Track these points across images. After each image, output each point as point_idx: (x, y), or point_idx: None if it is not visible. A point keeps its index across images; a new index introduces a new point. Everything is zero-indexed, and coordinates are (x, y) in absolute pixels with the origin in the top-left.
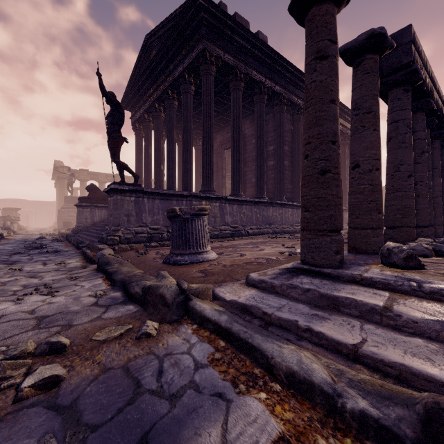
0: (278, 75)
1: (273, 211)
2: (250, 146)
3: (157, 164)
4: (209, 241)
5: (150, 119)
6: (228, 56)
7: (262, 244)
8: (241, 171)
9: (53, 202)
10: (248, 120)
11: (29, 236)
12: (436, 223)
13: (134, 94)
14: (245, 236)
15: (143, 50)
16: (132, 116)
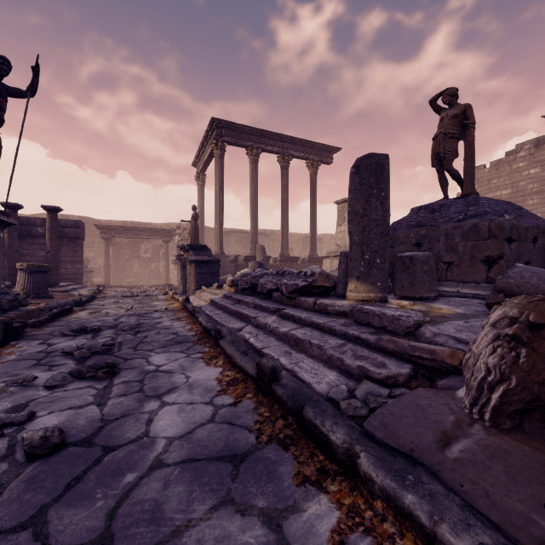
0: None
1: None
2: None
3: None
4: None
5: None
6: None
7: None
8: None
9: None
10: None
11: None
12: None
13: None
14: None
15: None
16: None
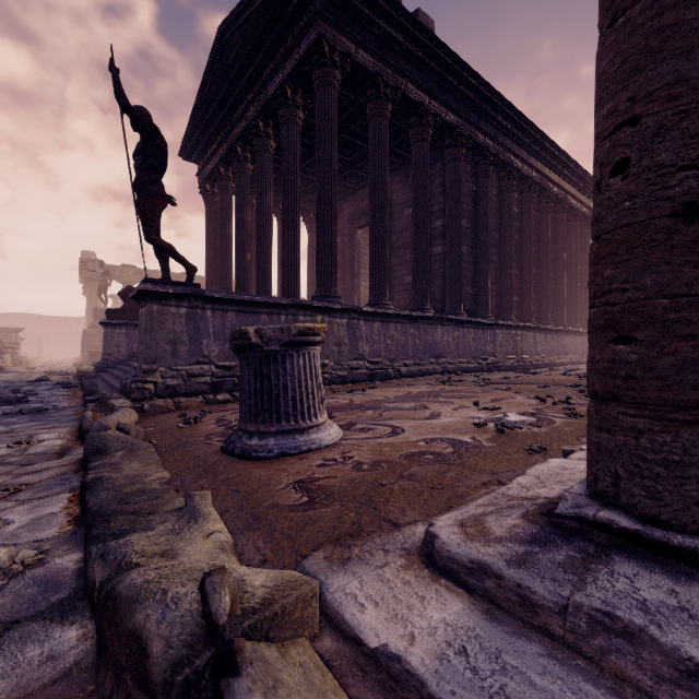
0: (452, 94)
1: (443, 333)
2: (400, 221)
3: (240, 252)
4: (329, 390)
5: (229, 175)
6: (364, 54)
7: (432, 400)
8: (386, 261)
9: (82, 318)
10: (397, 176)
11: (25, 375)
12: None
13: (202, 131)
14: (395, 378)
15: (216, 54)
16: (200, 171)
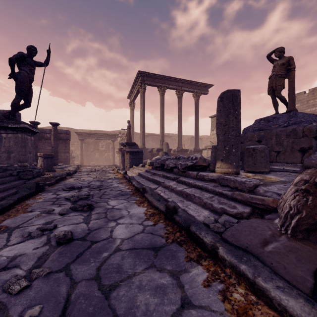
0: None
1: None
2: None
3: None
4: None
5: None
6: None
7: None
8: None
9: None
10: None
11: None
12: None
13: None
14: None
15: None
16: None
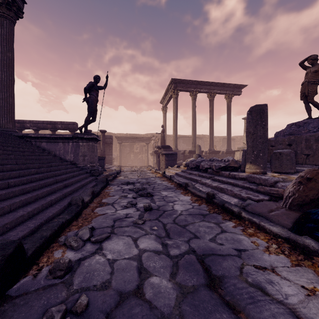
0: None
1: None
2: None
3: None
4: None
5: None
6: None
7: None
8: None
9: None
10: None
11: None
12: None
13: None
14: None
15: None
16: None
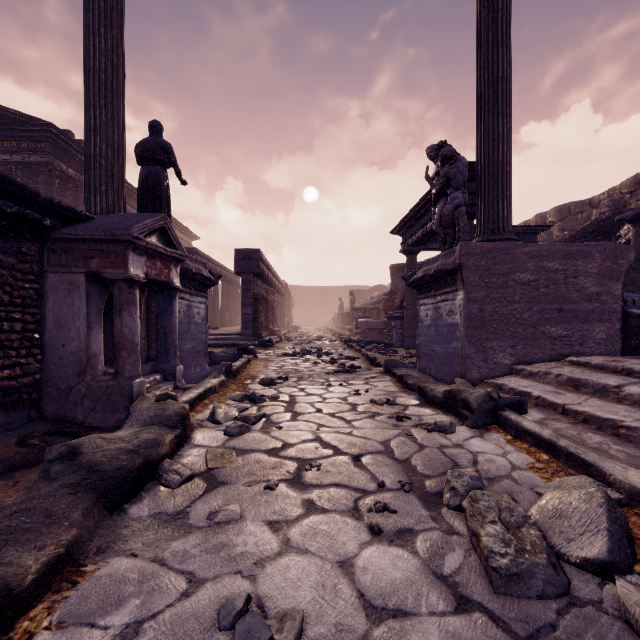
0: None
1: None
2: None
3: None
4: None
5: None
6: (71, 170)
7: None
8: None
9: None
10: None
11: None
12: (217, 321)
13: None
14: None
15: None
16: None
